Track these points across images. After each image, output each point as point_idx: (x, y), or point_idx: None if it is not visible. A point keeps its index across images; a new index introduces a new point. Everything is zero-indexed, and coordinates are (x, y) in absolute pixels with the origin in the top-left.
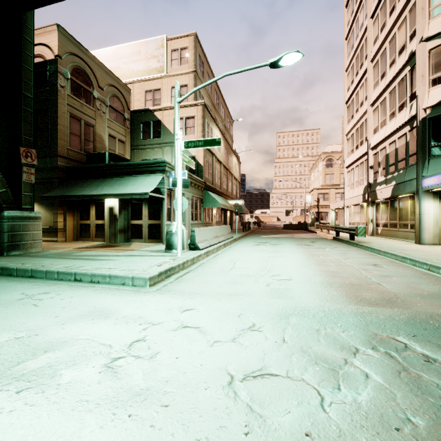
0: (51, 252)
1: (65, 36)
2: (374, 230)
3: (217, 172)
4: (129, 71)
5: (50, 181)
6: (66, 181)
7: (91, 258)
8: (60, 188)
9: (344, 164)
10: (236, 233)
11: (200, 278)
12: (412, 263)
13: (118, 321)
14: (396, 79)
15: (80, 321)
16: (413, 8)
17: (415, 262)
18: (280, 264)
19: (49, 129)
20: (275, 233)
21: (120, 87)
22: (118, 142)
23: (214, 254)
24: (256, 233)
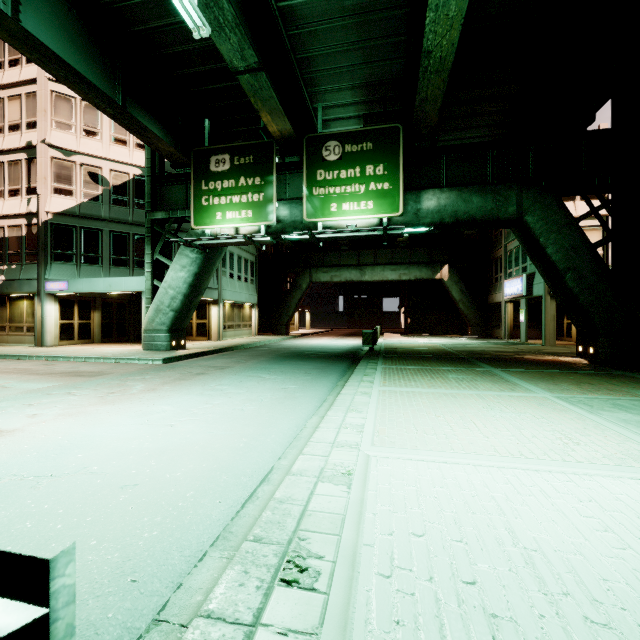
0: None
1: None
2: None
3: None
4: None
5: None
6: None
7: None
8: None
9: None
10: None
11: None
12: (67, 360)
13: None
14: (6, 155)
15: None
16: (33, 97)
17: (70, 359)
18: None
19: None
20: None
21: None
22: None
23: None
24: None
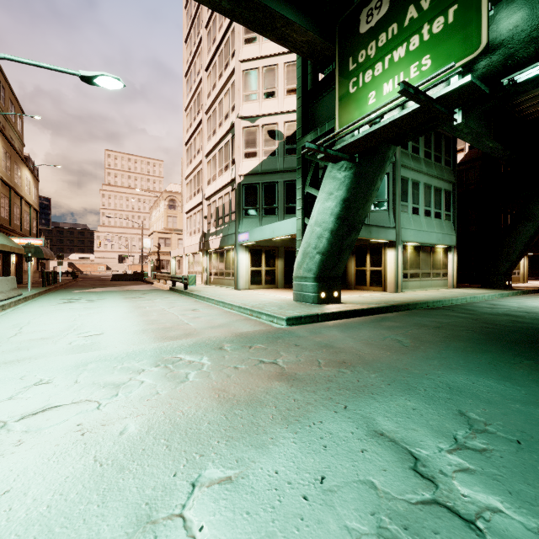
0: None
1: None
2: (208, 279)
3: None
4: None
5: None
6: None
7: None
8: None
9: (184, 209)
10: (29, 289)
11: None
12: (223, 305)
13: None
14: (223, 141)
15: None
16: (234, 85)
17: (225, 304)
18: (93, 321)
19: None
20: (99, 286)
21: None
22: None
23: None
24: (68, 288)
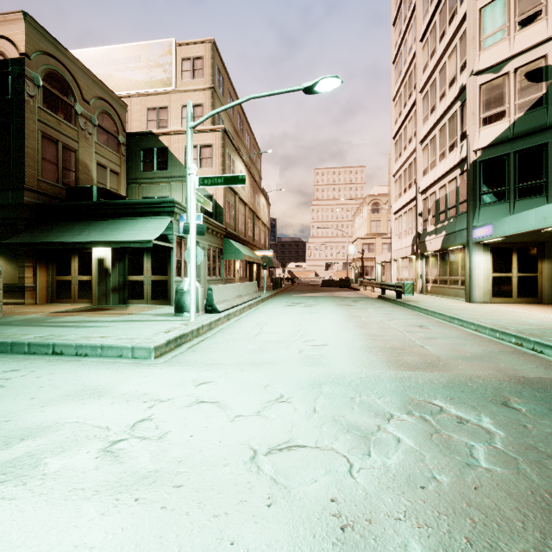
0: (16, 318)
1: (35, 29)
2: (423, 287)
3: (241, 216)
4: (125, 81)
5: (13, 223)
6: (36, 223)
7: (74, 325)
8: (28, 232)
9: (392, 209)
10: (265, 292)
11: (219, 346)
12: (460, 324)
13: (117, 400)
14: (446, 115)
15: (65, 402)
16: (464, 36)
17: (463, 323)
18: (315, 328)
19: (12, 153)
20: (312, 291)
21: (113, 101)
22: (109, 173)
23: (237, 317)
24: (289, 292)
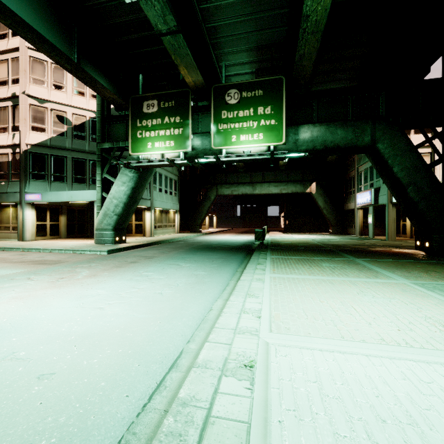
0: None
1: None
2: None
3: None
4: None
5: None
6: None
7: None
8: None
9: None
10: None
11: None
12: (38, 251)
13: None
14: None
15: None
16: (16, 61)
17: (40, 250)
18: None
19: None
20: None
21: None
22: None
23: None
24: None
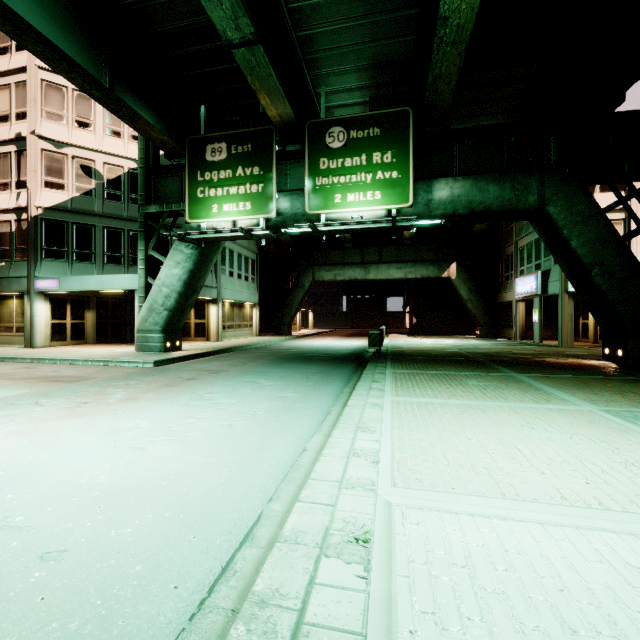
0: None
1: None
2: None
3: None
4: None
5: None
6: None
7: None
8: None
9: None
10: None
11: None
12: (53, 362)
13: None
14: None
15: None
16: (22, 87)
17: (57, 361)
18: None
19: None
20: None
21: None
22: None
23: None
24: None
